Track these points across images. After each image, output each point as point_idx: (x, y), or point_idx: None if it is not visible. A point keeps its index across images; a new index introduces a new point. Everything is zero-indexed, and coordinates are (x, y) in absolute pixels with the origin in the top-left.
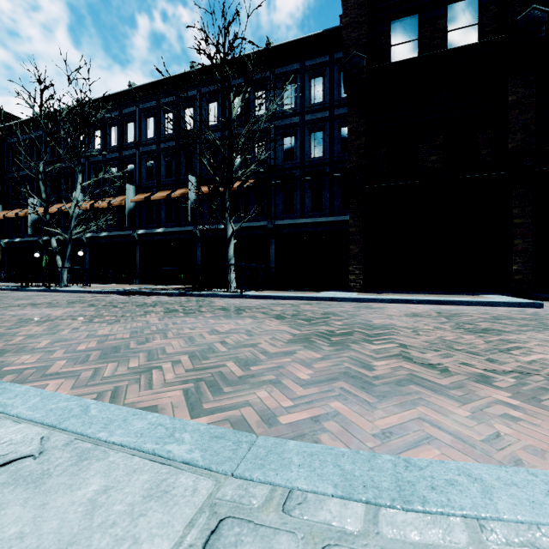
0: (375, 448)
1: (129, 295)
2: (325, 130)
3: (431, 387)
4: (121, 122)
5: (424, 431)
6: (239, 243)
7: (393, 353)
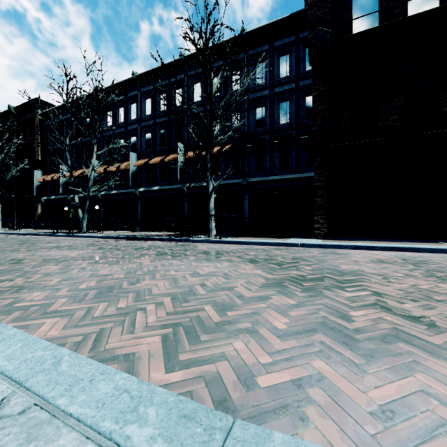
0: (377, 435)
1: (131, 240)
2: (292, 100)
3: (422, 346)
4: (126, 103)
5: (433, 411)
6: (219, 197)
7: (369, 302)
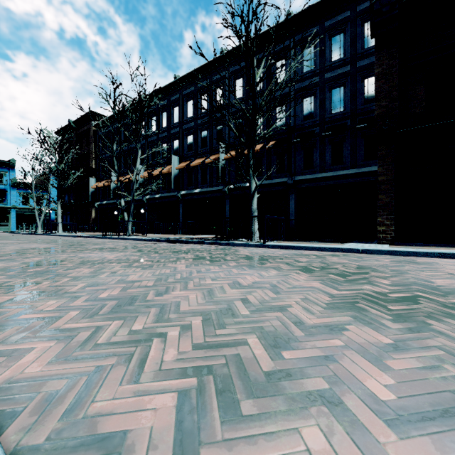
0: None
1: (171, 243)
2: (346, 85)
3: None
4: (169, 108)
5: None
6: (262, 198)
7: None
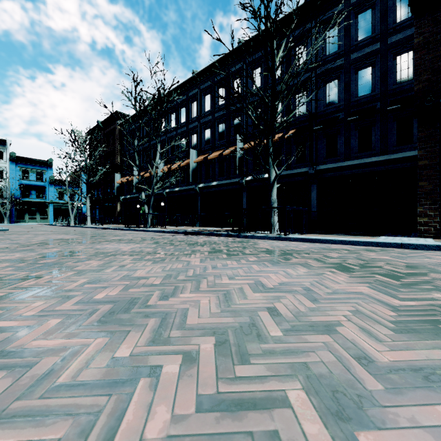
0: None
1: (188, 235)
2: (375, 64)
3: None
4: (187, 103)
5: None
6: (280, 190)
7: None
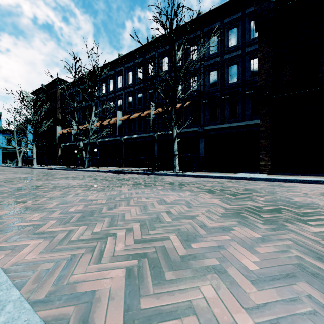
0: None
1: (116, 173)
2: (239, 63)
3: None
4: (115, 76)
5: None
6: (181, 142)
7: None
